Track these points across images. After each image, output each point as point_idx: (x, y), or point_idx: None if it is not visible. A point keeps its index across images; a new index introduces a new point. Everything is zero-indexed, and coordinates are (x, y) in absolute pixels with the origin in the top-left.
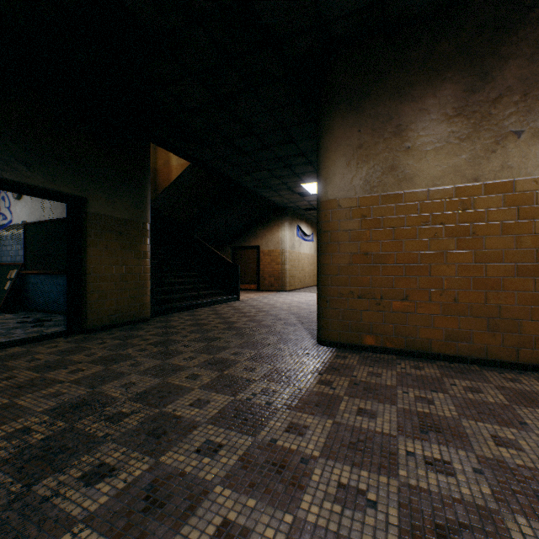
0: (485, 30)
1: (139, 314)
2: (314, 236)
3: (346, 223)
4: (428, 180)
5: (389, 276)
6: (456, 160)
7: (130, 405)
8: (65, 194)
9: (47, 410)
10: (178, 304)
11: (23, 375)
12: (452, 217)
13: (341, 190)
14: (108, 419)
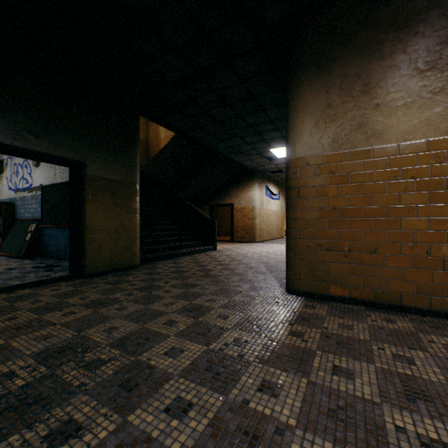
0: None
1: (130, 262)
2: (280, 195)
3: (314, 179)
4: (398, 135)
5: (357, 230)
6: (429, 114)
7: (109, 351)
8: (67, 160)
9: (35, 353)
10: (163, 253)
11: (24, 316)
12: (424, 171)
13: (309, 149)
14: (86, 366)
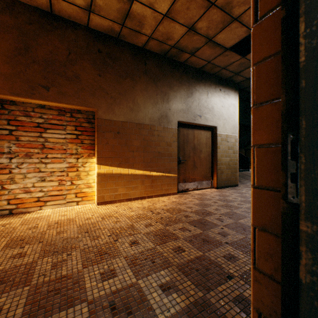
0: None
1: None
2: None
3: None
4: None
5: None
6: None
7: None
8: None
9: None
10: None
11: None
12: None
13: None
14: None
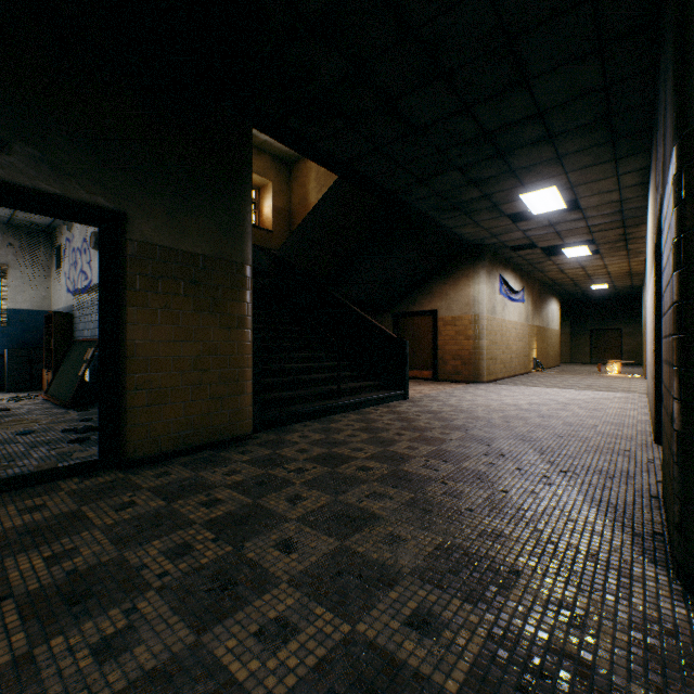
0: None
1: (229, 429)
2: (525, 293)
3: None
4: None
5: None
6: None
7: None
8: (83, 206)
9: None
10: (303, 407)
11: None
12: None
13: None
14: None
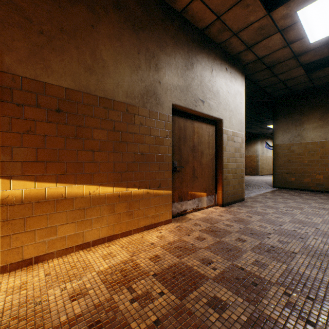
0: (328, 96)
1: None
2: None
3: (282, 151)
4: (309, 139)
5: (296, 167)
6: (319, 133)
7: None
8: None
9: None
10: None
11: None
12: (318, 150)
13: (280, 141)
14: None
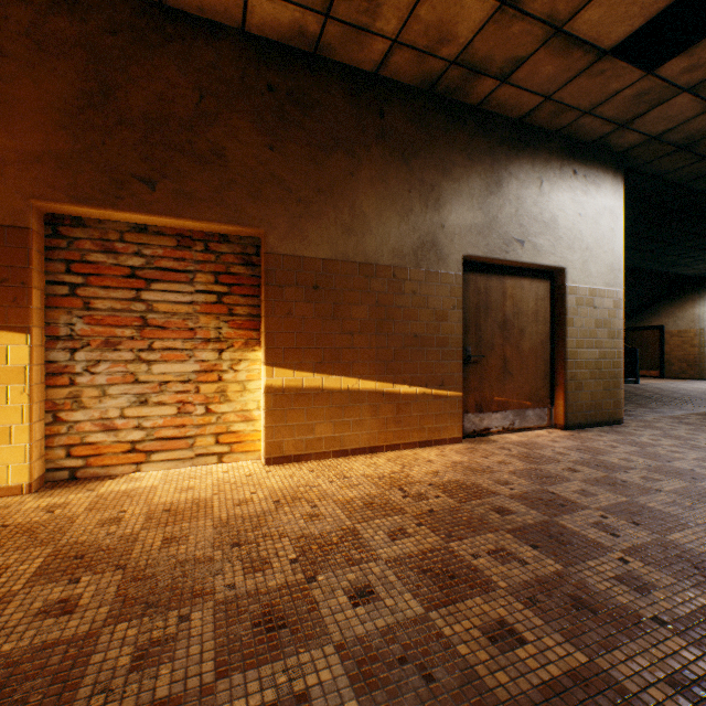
0: None
1: None
2: None
3: None
4: None
5: None
6: None
7: None
8: None
9: None
10: None
11: None
12: None
13: None
14: None
